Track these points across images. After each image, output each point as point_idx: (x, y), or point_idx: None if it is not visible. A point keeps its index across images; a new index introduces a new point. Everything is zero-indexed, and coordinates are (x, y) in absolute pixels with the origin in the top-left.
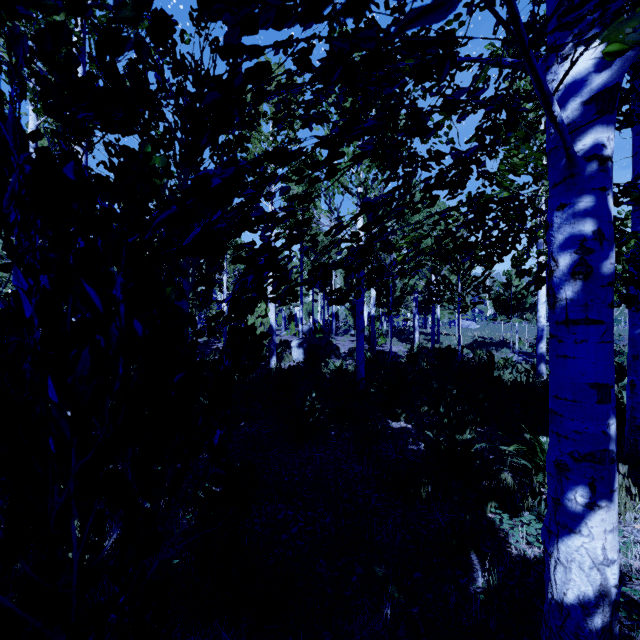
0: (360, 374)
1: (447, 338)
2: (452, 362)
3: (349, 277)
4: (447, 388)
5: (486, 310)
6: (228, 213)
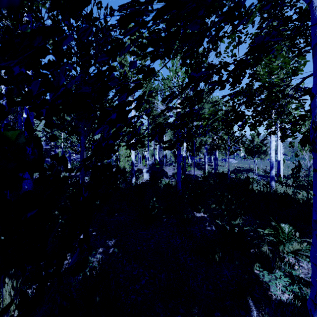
0: (179, 187)
1: (221, 167)
2: (226, 180)
3: (176, 132)
4: (225, 194)
5: (240, 153)
6: (89, 78)
